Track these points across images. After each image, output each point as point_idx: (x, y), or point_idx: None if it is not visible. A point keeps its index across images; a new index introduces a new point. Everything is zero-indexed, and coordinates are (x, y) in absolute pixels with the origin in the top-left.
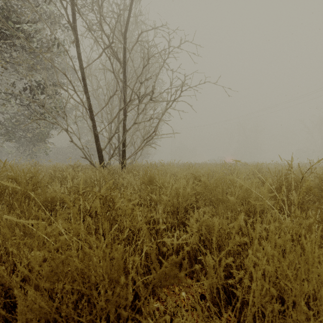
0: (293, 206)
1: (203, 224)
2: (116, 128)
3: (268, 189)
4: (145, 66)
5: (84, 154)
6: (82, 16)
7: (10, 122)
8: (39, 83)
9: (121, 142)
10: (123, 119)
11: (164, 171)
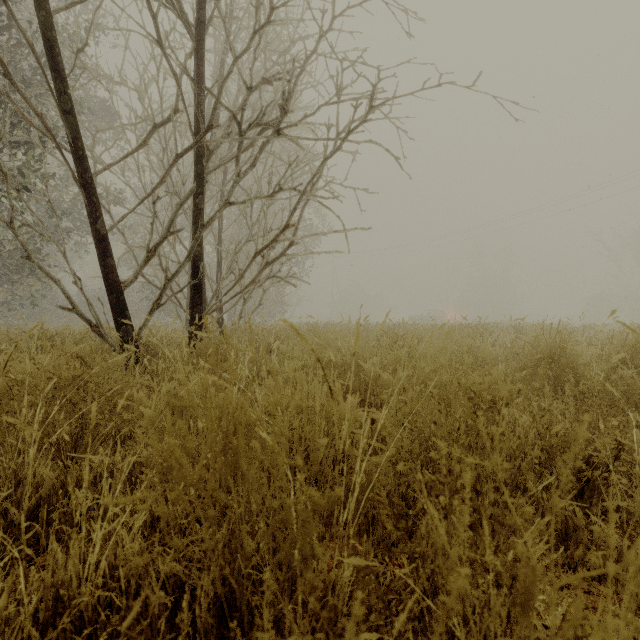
0: None
1: None
2: (170, 220)
3: None
4: (260, 29)
5: (67, 297)
6: None
7: None
8: None
9: (185, 261)
10: (195, 192)
11: (317, 352)
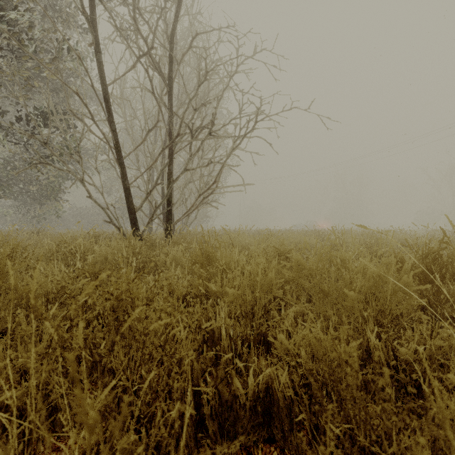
0: (450, 304)
1: (301, 343)
2: (157, 178)
3: (408, 274)
4: (201, 84)
5: (108, 216)
6: (104, 5)
7: (4, 170)
8: (43, 111)
9: (165, 198)
10: (169, 163)
11: (229, 243)
